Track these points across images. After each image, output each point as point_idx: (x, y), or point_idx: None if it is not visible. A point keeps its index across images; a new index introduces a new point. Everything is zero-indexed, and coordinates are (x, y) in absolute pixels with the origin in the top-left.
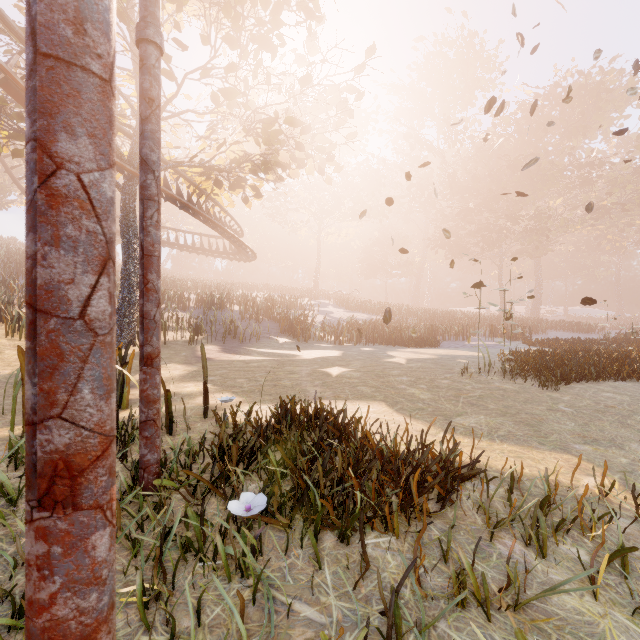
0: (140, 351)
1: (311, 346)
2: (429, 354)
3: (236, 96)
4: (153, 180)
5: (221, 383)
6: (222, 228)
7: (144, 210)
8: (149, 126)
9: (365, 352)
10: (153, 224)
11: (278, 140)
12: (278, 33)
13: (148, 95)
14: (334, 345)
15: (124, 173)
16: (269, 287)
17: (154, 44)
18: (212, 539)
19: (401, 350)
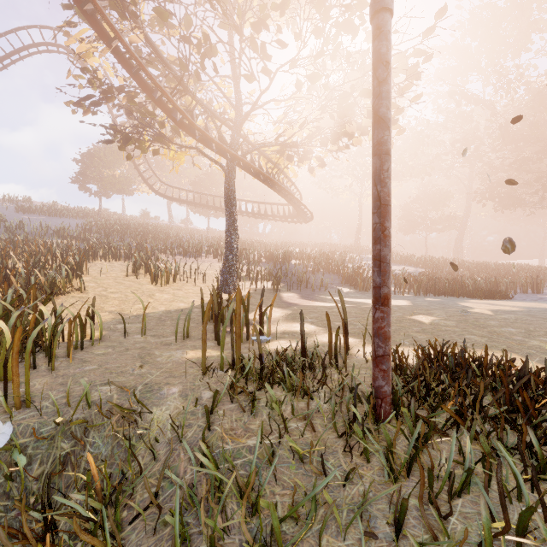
0: (377, 292)
1: None
2: (510, 306)
3: (319, 79)
4: (388, 136)
5: (323, 325)
6: (292, 195)
7: (381, 164)
8: (386, 87)
9: (434, 302)
10: (388, 176)
11: (352, 112)
12: (359, 15)
13: (385, 59)
14: (394, 295)
15: (227, 157)
16: (317, 245)
17: (389, 11)
18: (542, 486)
19: (471, 301)
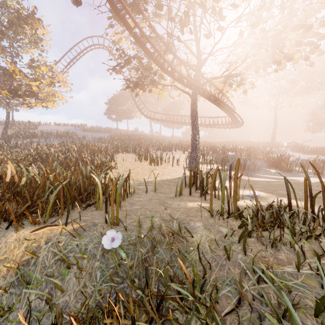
0: None
1: (297, 175)
2: None
3: (259, 25)
4: None
5: (270, 192)
6: (231, 109)
7: None
8: None
9: None
10: None
11: (283, 44)
12: None
13: None
14: (314, 175)
15: (193, 88)
16: (243, 142)
17: None
18: None
19: None
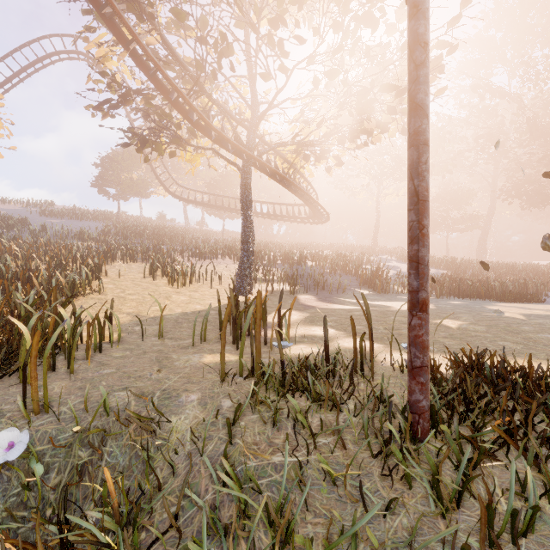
0: (413, 296)
1: (393, 298)
2: (543, 310)
3: (337, 75)
4: (426, 124)
5: (343, 329)
6: (308, 195)
7: (419, 155)
8: (424, 70)
9: (459, 305)
10: (426, 169)
11: (371, 108)
12: (380, 6)
13: (423, 39)
14: None
15: (243, 157)
16: (333, 246)
17: None
18: None
19: (499, 305)
